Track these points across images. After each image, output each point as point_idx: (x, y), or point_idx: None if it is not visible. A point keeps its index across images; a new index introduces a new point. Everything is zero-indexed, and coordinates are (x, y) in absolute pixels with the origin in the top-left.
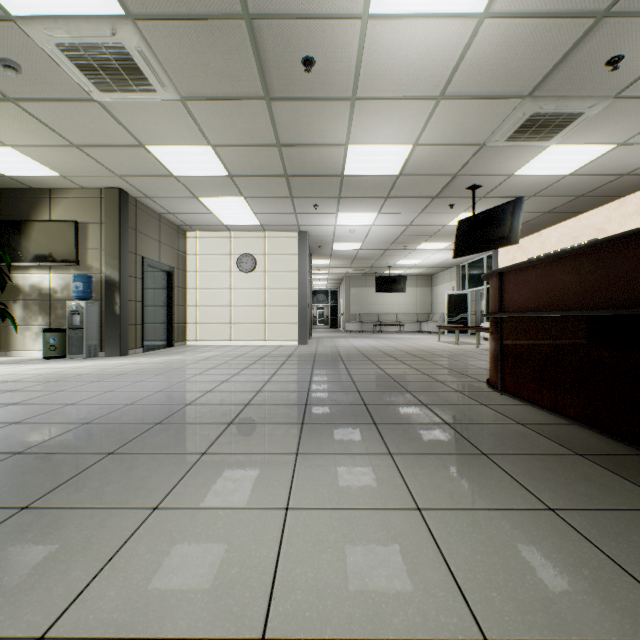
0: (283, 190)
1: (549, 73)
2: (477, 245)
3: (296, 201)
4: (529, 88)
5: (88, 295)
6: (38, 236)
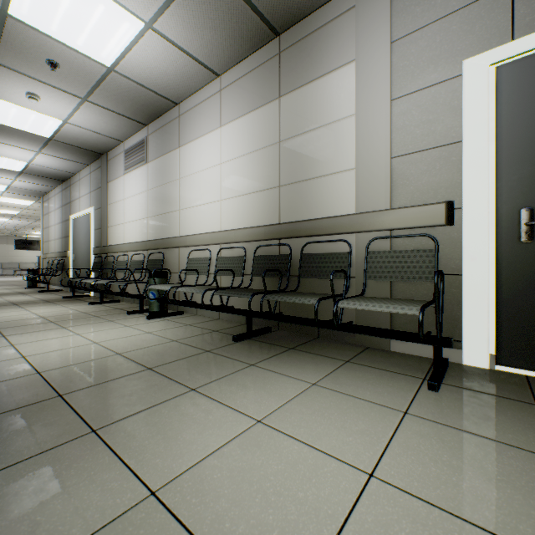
0: None
1: None
2: None
3: None
4: None
5: None
6: None
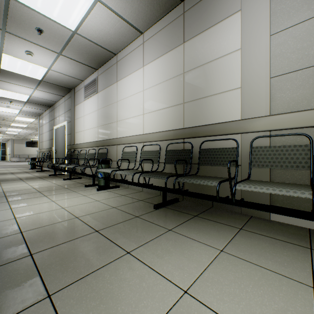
0: None
1: None
2: None
3: None
4: None
5: None
6: None
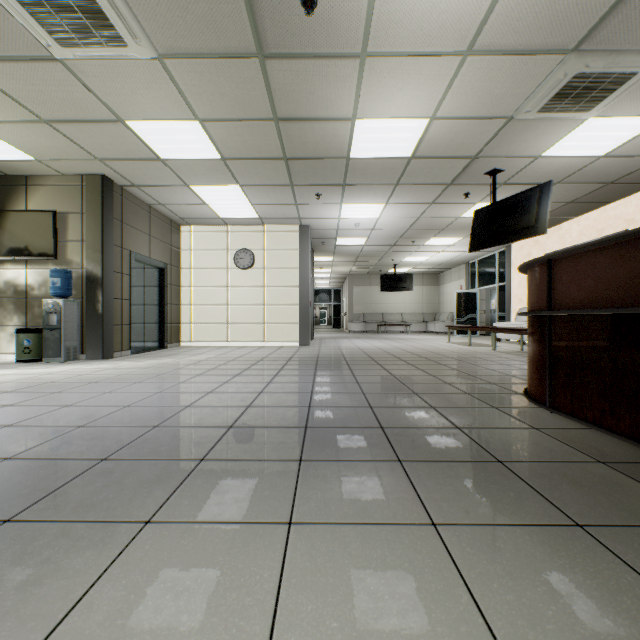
0: (282, 176)
1: (604, 17)
2: (497, 236)
3: (297, 190)
4: (576, 39)
5: (66, 292)
6: (13, 227)
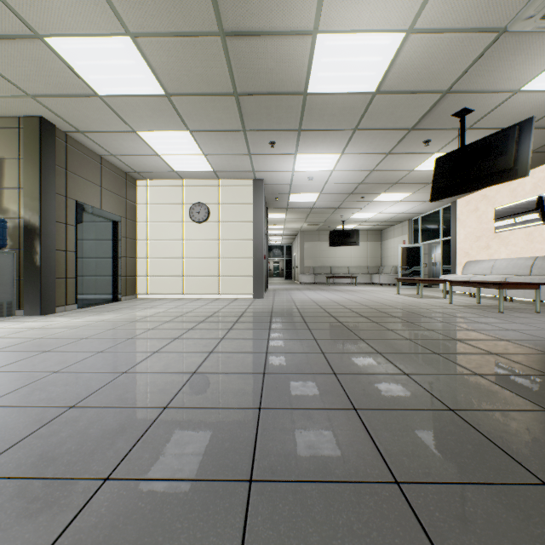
0: (234, 119)
1: None
2: (464, 183)
3: (250, 136)
4: None
5: None
6: None
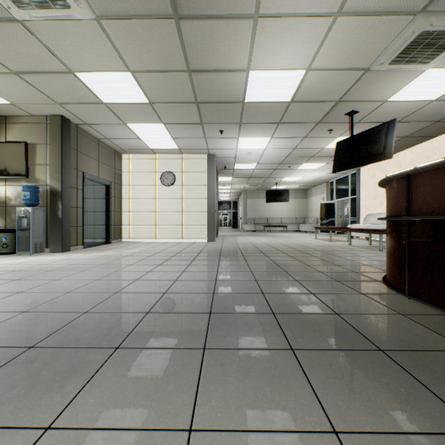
0: (194, 117)
1: None
2: (354, 161)
3: (205, 127)
4: (424, 1)
5: (34, 202)
6: None
